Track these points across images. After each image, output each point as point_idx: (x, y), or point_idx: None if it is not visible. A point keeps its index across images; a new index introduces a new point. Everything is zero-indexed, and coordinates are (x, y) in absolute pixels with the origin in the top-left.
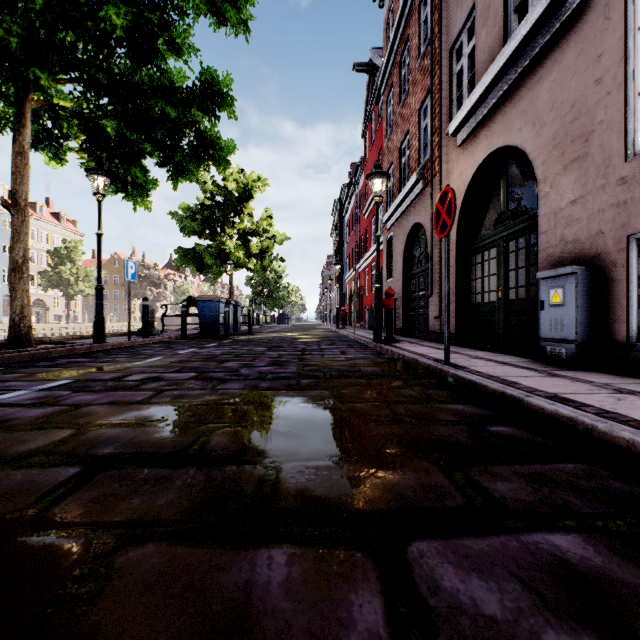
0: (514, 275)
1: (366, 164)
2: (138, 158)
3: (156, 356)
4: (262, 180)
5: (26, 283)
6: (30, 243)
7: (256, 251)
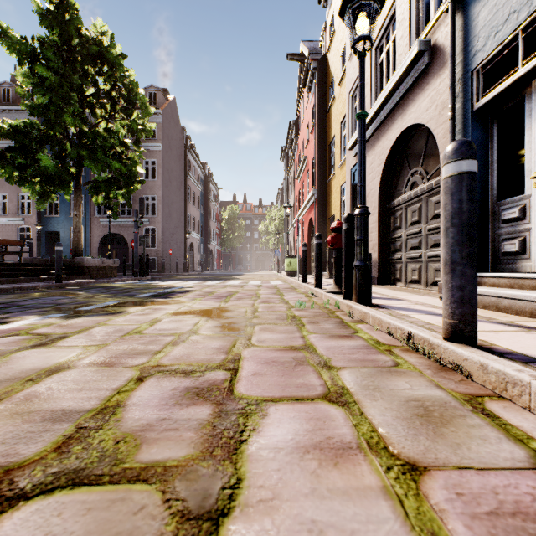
0: None
1: None
2: None
3: None
4: None
5: None
6: None
7: None
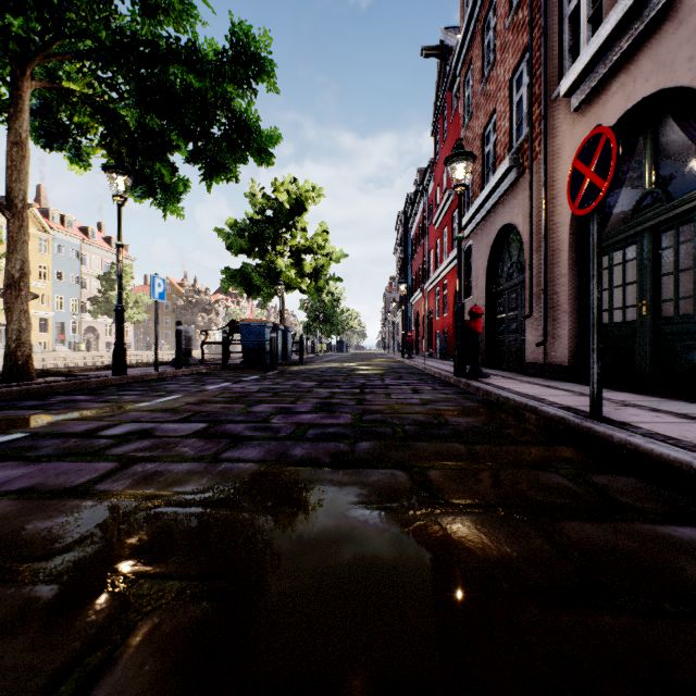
0: (671, 281)
1: (436, 166)
2: (164, 153)
3: (175, 393)
4: (316, 190)
5: (24, 302)
6: (82, 269)
7: (310, 270)
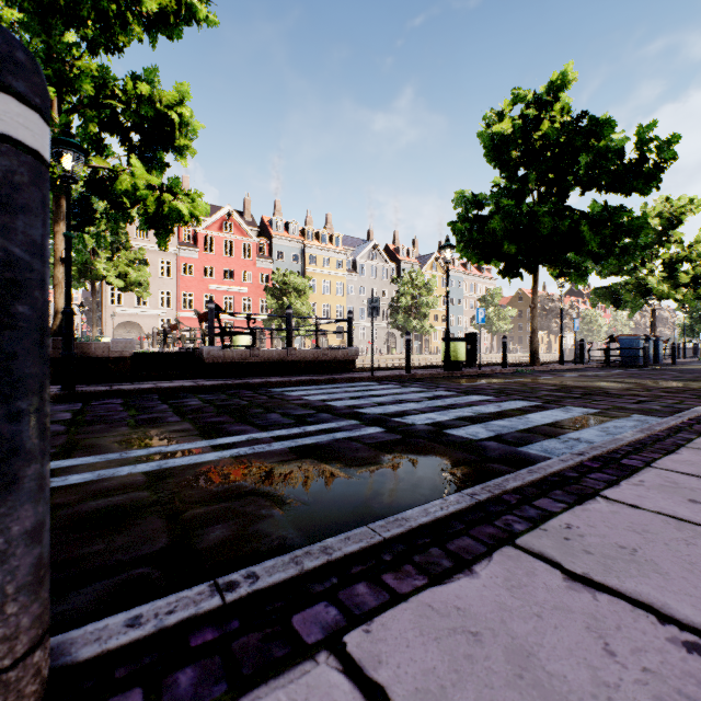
0: None
1: None
2: (582, 263)
3: (600, 372)
4: (694, 202)
5: (536, 338)
6: (463, 294)
7: (685, 281)
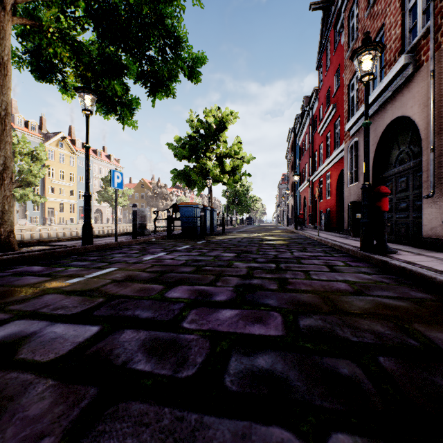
0: None
1: (320, 90)
2: (118, 75)
3: (113, 265)
4: (233, 114)
5: (7, 189)
6: (93, 174)
7: (229, 169)
